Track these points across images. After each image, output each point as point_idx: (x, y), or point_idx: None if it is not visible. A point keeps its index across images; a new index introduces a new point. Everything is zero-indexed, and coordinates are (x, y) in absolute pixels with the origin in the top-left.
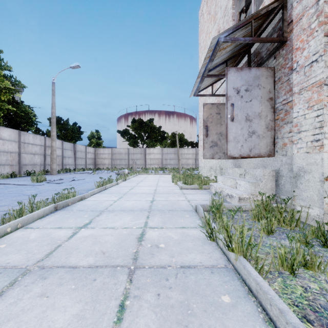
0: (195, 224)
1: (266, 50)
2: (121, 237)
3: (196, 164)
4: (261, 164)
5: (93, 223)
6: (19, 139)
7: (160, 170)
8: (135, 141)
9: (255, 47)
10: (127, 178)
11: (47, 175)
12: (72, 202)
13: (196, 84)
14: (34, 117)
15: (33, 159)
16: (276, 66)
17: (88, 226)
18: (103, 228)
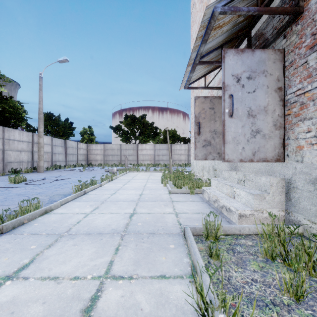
0: (180, 268)
1: (272, 29)
2: (58, 306)
3: (188, 160)
4: (264, 170)
5: (33, 264)
6: (3, 136)
7: (152, 167)
8: (128, 137)
9: (257, 28)
10: (114, 177)
11: (34, 173)
12: (29, 218)
13: (186, 74)
14: (23, 112)
15: (19, 156)
16: (287, 47)
17: (20, 274)
18: (40, 280)
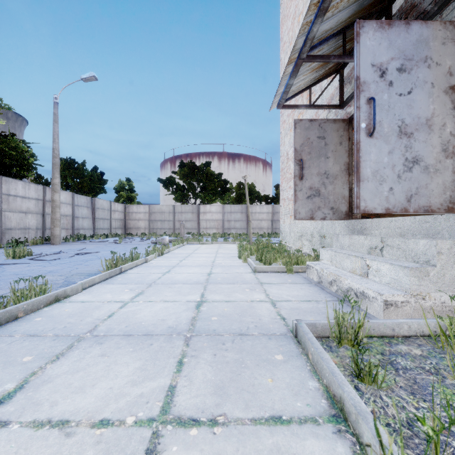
0: (307, 401)
1: None
2: None
3: (272, 227)
4: (418, 229)
5: (23, 393)
6: None
7: (220, 237)
8: (184, 194)
9: None
10: (166, 250)
11: (45, 245)
12: (27, 309)
13: (283, 79)
14: (31, 157)
15: (24, 220)
16: None
17: None
18: (30, 429)
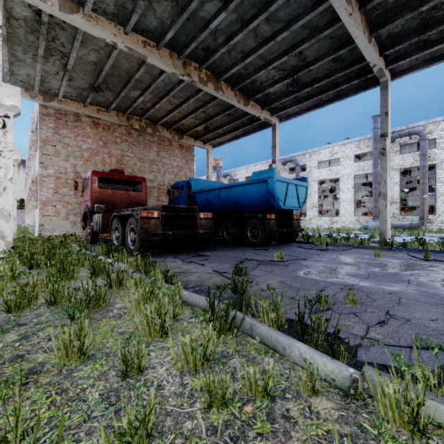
0: None
1: None
2: None
3: None
4: None
5: None
6: None
7: None
8: None
9: None
10: None
11: None
12: None
13: None
14: None
15: None
16: None
17: None
18: None
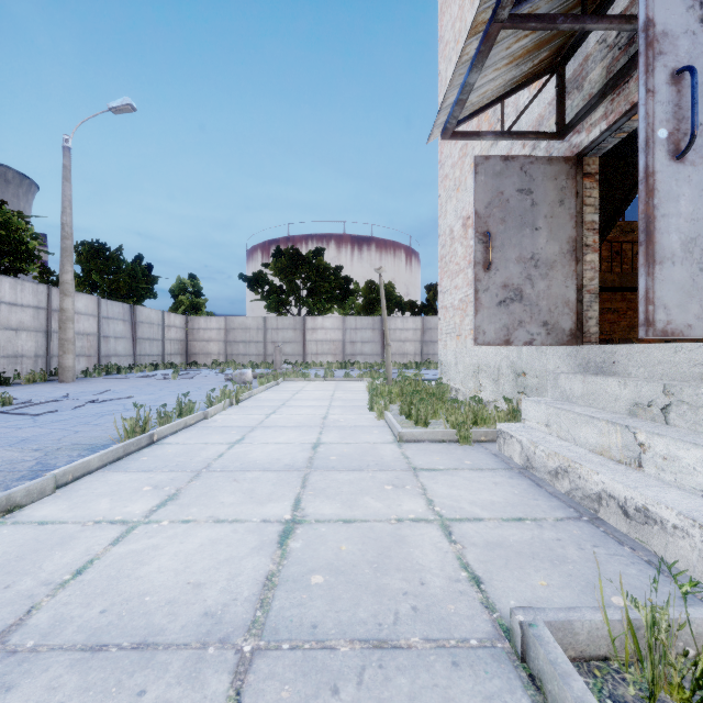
0: None
1: None
2: None
3: (422, 353)
4: None
5: None
6: None
7: (339, 369)
8: (281, 299)
9: None
10: (245, 394)
11: (48, 383)
12: None
13: (458, 72)
14: (33, 239)
15: (14, 341)
16: None
17: None
18: None
